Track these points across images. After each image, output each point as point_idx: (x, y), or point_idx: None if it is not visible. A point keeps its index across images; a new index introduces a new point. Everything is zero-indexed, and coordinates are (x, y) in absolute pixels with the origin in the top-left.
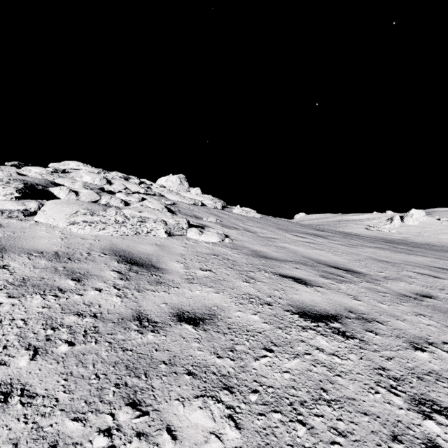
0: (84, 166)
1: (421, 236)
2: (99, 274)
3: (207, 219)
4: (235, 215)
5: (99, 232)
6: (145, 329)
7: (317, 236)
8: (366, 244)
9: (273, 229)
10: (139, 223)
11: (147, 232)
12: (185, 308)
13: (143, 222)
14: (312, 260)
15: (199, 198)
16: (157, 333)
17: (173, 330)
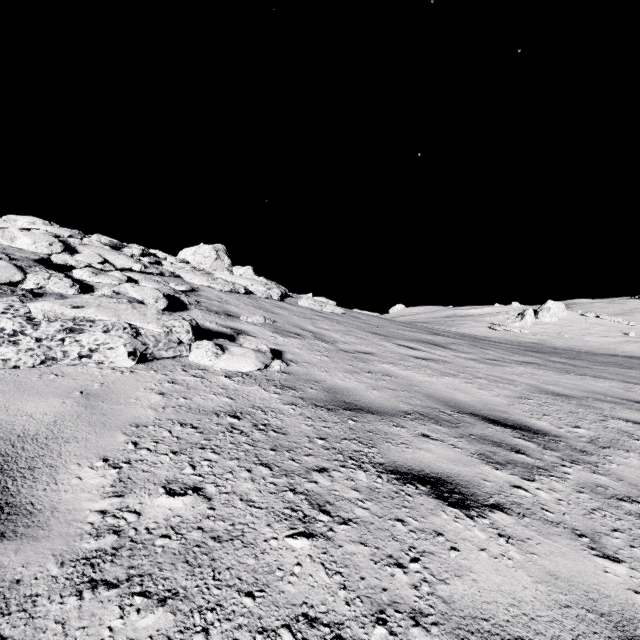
0: (44, 224)
1: (562, 339)
2: None
3: (247, 318)
4: (301, 311)
5: None
6: None
7: (434, 346)
8: (509, 357)
9: (364, 335)
10: (62, 335)
11: (79, 355)
12: None
13: (73, 333)
14: (445, 403)
15: (244, 281)
16: None
17: None
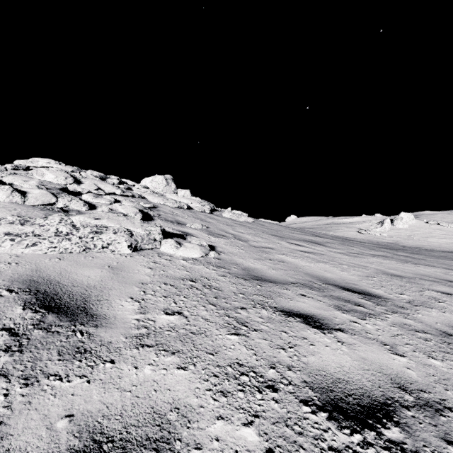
0: (56, 163)
1: (411, 240)
2: None
3: (191, 225)
4: (225, 220)
5: (24, 249)
6: None
7: (315, 244)
8: (367, 252)
9: (267, 237)
10: (92, 235)
11: (102, 246)
12: (108, 426)
13: (97, 234)
14: (318, 278)
15: (186, 200)
16: None
17: None
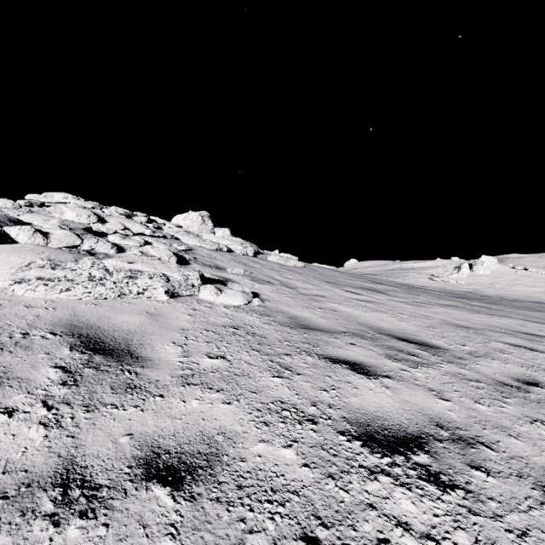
0: (73, 198)
1: (494, 288)
2: (26, 376)
3: (232, 270)
4: (271, 265)
5: (59, 294)
6: (68, 509)
7: (375, 292)
8: (435, 301)
9: (319, 283)
10: (127, 280)
11: (137, 292)
12: (164, 443)
13: (132, 279)
14: (372, 328)
15: (225, 242)
16: (92, 519)
17: (129, 504)
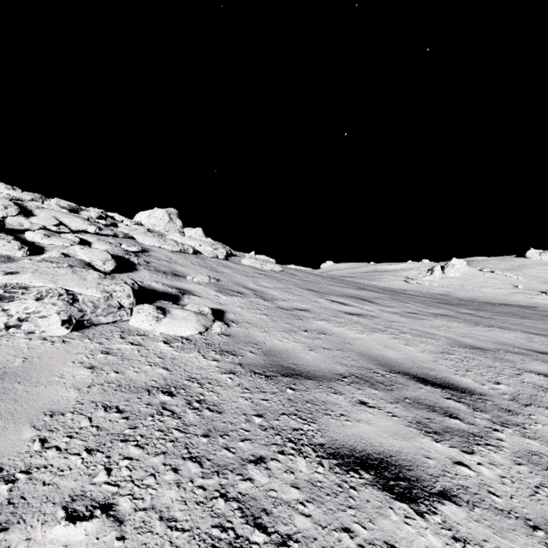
0: (7, 188)
1: (465, 290)
2: None
3: (193, 278)
4: (244, 269)
5: None
6: None
7: (362, 300)
8: (426, 310)
9: (300, 292)
10: None
11: (6, 325)
12: None
13: (2, 301)
14: (378, 362)
15: (193, 242)
16: None
17: None
